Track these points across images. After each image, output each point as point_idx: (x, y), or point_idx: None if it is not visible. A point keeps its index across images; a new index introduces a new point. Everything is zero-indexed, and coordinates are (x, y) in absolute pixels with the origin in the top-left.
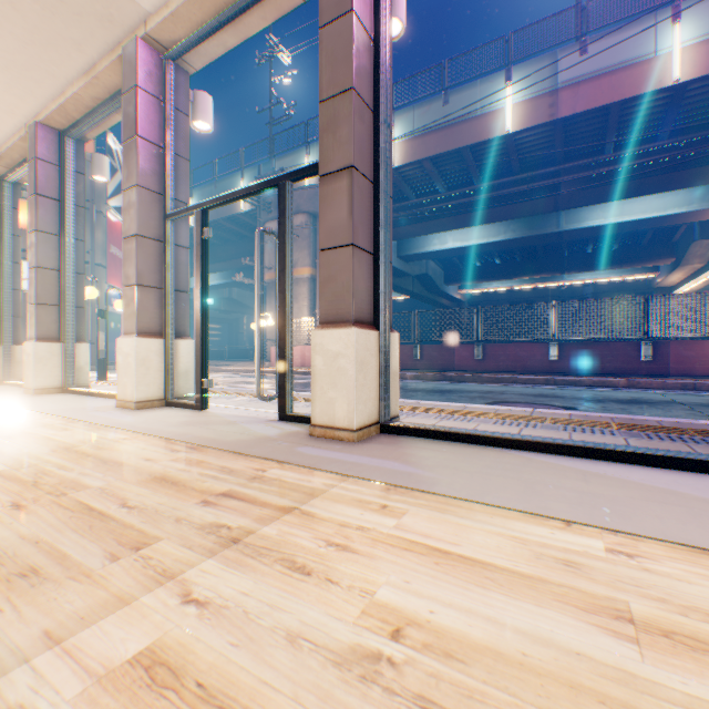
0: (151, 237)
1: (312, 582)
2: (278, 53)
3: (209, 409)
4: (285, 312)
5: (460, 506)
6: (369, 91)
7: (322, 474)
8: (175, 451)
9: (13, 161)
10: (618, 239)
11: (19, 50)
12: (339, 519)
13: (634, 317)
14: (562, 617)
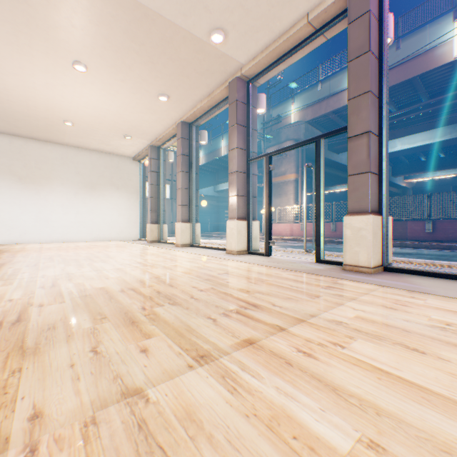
0: (241, 172)
1: (399, 311)
2: None
3: (271, 256)
4: (319, 207)
5: (455, 300)
6: (376, 88)
7: (367, 284)
8: (282, 271)
9: (165, 139)
10: None
11: (183, 93)
12: (392, 298)
13: None
14: None
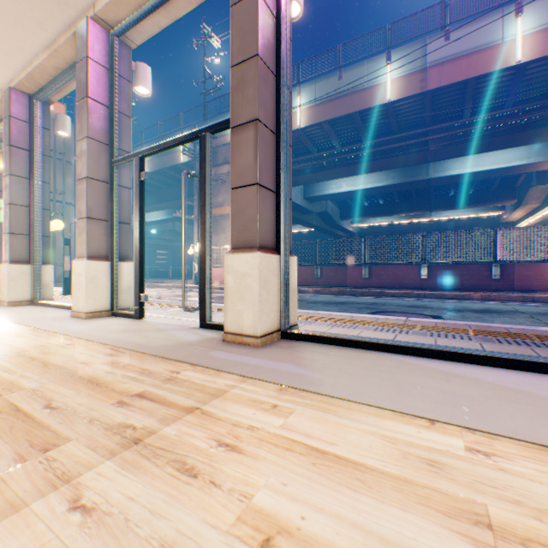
0: (99, 179)
1: (197, 485)
2: (210, 39)
3: (146, 318)
4: (205, 240)
5: (340, 406)
6: (272, 58)
7: (227, 376)
8: (108, 355)
9: None
10: (474, 185)
11: None
12: (233, 418)
13: (486, 245)
14: (425, 523)
